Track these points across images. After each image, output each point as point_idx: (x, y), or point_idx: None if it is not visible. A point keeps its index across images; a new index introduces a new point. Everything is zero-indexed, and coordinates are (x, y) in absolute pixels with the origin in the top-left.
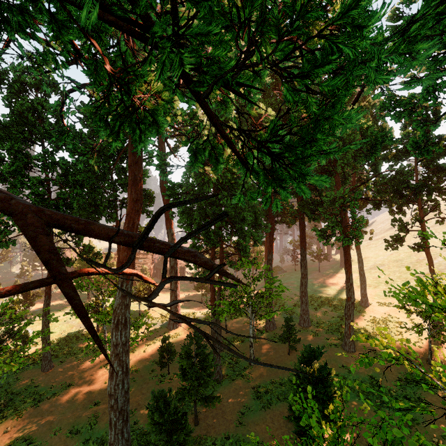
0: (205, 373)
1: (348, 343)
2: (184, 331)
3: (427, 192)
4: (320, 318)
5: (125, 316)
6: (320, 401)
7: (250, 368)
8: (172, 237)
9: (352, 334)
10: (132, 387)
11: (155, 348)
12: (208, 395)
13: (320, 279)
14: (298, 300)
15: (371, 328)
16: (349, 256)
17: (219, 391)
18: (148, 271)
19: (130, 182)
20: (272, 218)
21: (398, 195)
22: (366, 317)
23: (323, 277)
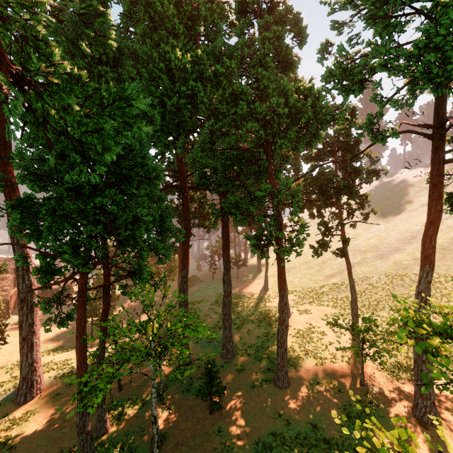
0: None
1: (282, 377)
2: (46, 402)
3: (349, 194)
4: (244, 342)
5: None
6: None
7: None
8: (22, 250)
9: (285, 365)
10: None
11: None
12: None
13: (239, 288)
14: (218, 319)
15: (298, 346)
16: (284, 268)
17: None
18: (5, 298)
19: None
20: (188, 220)
21: (326, 196)
22: (290, 331)
23: (242, 285)
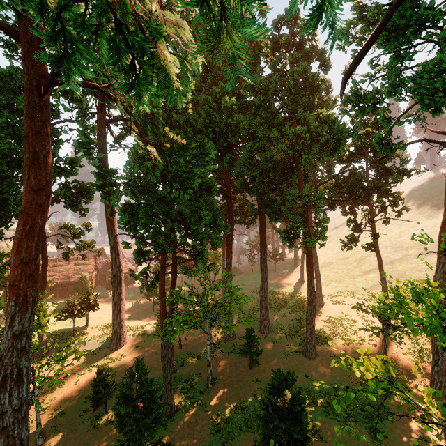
0: (150, 418)
1: (310, 349)
2: (130, 350)
3: (378, 193)
4: (279, 322)
5: (19, 366)
6: (294, 441)
7: (208, 392)
8: (115, 240)
9: (313, 340)
10: (52, 441)
11: (90, 377)
12: (155, 444)
13: (276, 279)
14: (257, 304)
15: (328, 329)
16: (311, 258)
17: (171, 429)
18: (90, 279)
19: (27, 162)
20: (231, 218)
21: (354, 196)
22: (322, 317)
23: (279, 277)
